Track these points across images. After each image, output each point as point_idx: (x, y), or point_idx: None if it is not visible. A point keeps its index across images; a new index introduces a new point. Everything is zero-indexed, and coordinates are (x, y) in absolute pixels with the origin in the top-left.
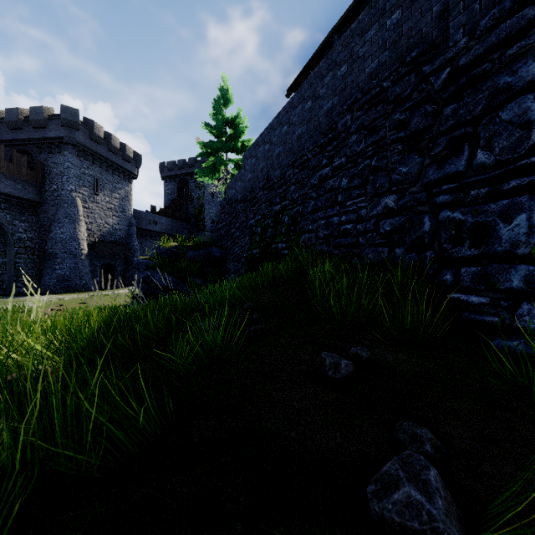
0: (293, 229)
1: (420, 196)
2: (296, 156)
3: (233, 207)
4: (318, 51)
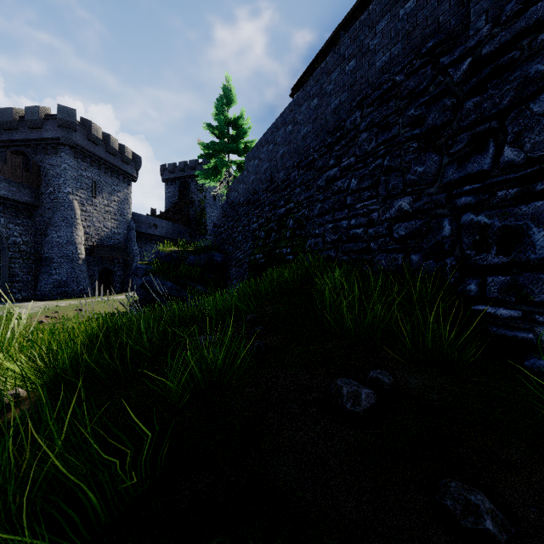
0: (299, 233)
1: (439, 198)
2: (301, 157)
3: (235, 210)
4: (323, 49)
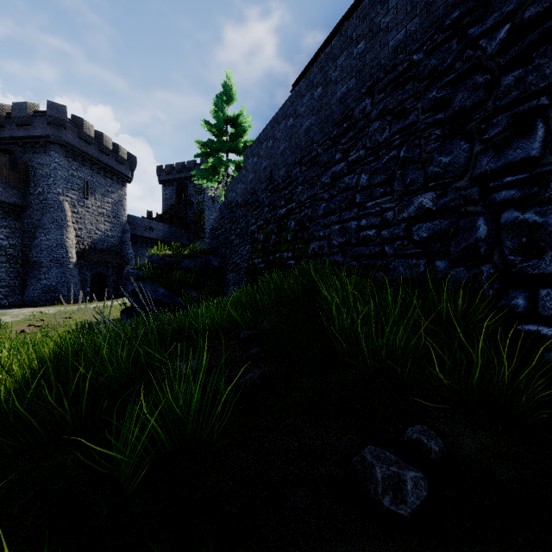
0: (301, 236)
1: (470, 193)
2: (303, 152)
3: (233, 212)
4: (326, 41)
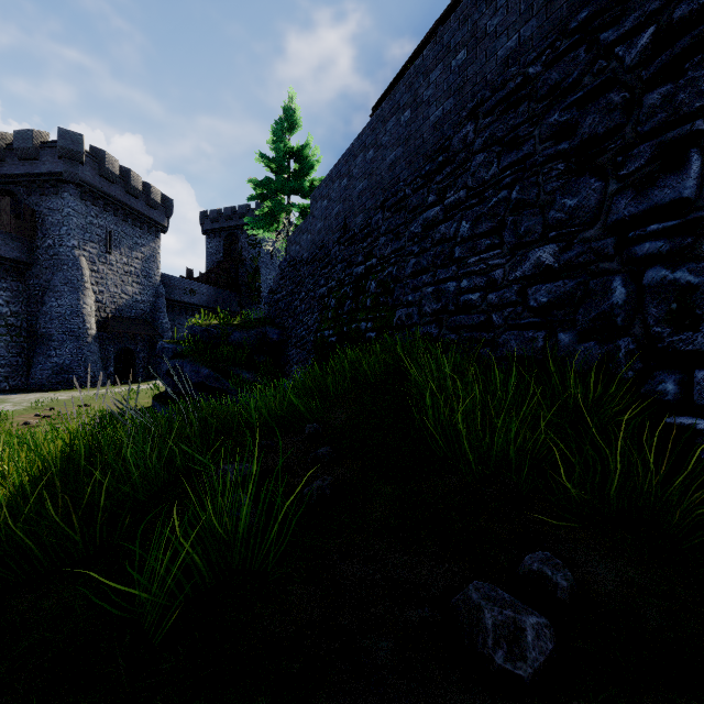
0: (384, 301)
1: (604, 245)
2: (387, 193)
3: (297, 270)
4: (415, 51)
